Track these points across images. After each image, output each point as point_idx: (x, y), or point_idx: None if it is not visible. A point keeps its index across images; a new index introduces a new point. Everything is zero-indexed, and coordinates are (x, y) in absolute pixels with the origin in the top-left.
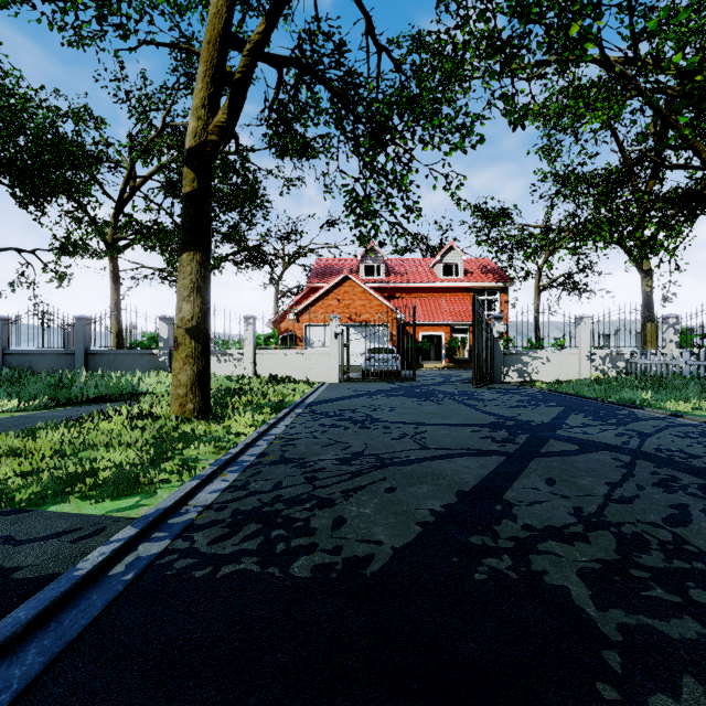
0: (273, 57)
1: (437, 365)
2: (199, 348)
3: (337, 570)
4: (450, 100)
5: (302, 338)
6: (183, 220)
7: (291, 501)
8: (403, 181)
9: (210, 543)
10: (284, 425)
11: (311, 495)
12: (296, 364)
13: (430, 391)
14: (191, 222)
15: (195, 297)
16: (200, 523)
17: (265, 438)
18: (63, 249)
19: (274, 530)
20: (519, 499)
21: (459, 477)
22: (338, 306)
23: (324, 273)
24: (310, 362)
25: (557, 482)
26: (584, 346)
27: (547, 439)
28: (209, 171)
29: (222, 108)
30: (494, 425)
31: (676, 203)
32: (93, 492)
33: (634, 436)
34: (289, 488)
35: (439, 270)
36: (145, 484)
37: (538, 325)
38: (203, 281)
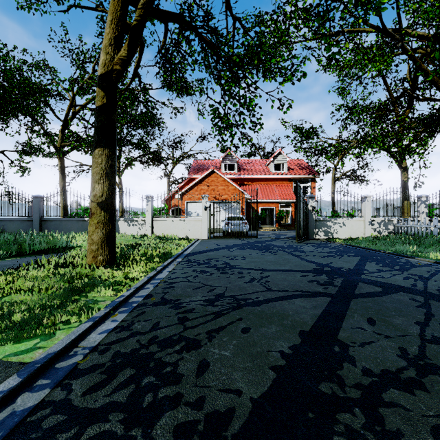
0: (160, 11)
1: (271, 228)
2: (107, 216)
3: (198, 432)
4: (280, 55)
5: (184, 210)
6: (96, 125)
7: (164, 342)
8: (250, 103)
9: (84, 393)
10: (167, 271)
11: (181, 336)
12: (179, 227)
13: (268, 245)
14: (101, 127)
15: (104, 180)
16: (82, 367)
17: (152, 282)
18: (24, 151)
19: (145, 376)
20: (351, 339)
21: (299, 317)
22: (207, 189)
23: (199, 168)
24: (189, 226)
25: (377, 322)
26: (367, 216)
27: (357, 282)
28: (114, 91)
29: (123, 46)
30: (316, 270)
31: (424, 124)
32: (1, 335)
33: (418, 279)
34: (164, 328)
35: (272, 167)
36: (47, 326)
37: (334, 202)
38: (110, 169)
